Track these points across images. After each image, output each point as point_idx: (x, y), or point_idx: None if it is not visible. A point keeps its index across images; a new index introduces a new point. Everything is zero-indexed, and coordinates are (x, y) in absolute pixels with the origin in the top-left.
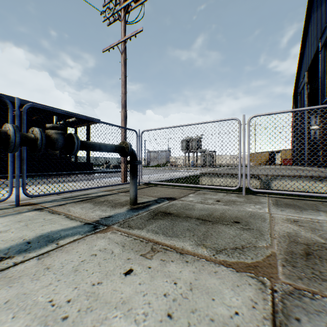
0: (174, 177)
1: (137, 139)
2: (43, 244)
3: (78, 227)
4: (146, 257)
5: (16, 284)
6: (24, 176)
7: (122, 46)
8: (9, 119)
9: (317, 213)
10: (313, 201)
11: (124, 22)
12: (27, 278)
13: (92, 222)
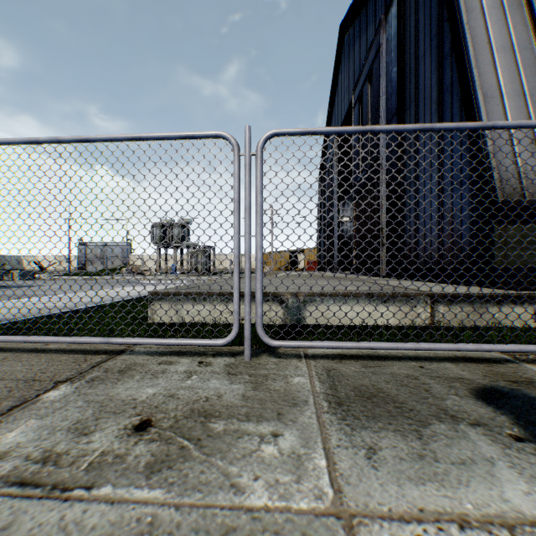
0: (105, 300)
1: None
2: None
3: None
4: None
5: None
6: None
7: None
8: None
9: (472, 446)
10: (402, 362)
11: None
12: None
13: None
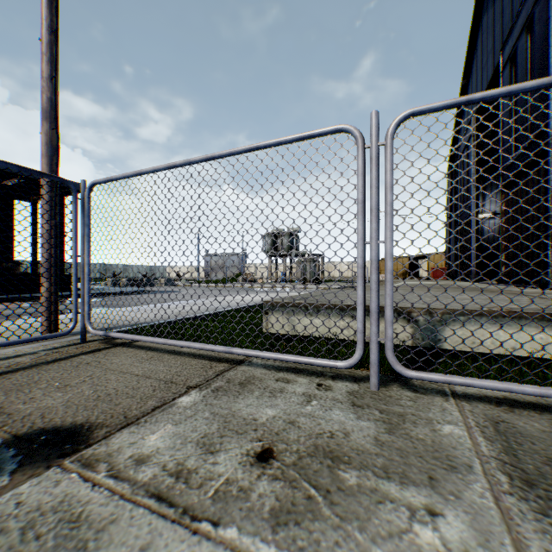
0: (225, 307)
1: (74, 208)
2: None
3: None
4: None
5: None
6: None
7: None
8: None
9: None
10: None
11: None
12: None
13: None
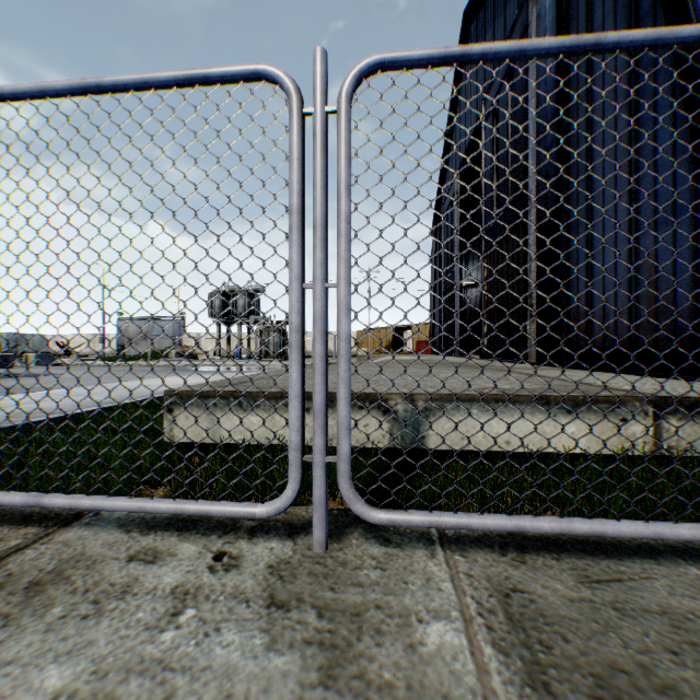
0: (122, 398)
1: None
2: None
3: None
4: None
5: None
6: None
7: None
8: None
9: None
10: (663, 564)
11: None
12: None
13: None
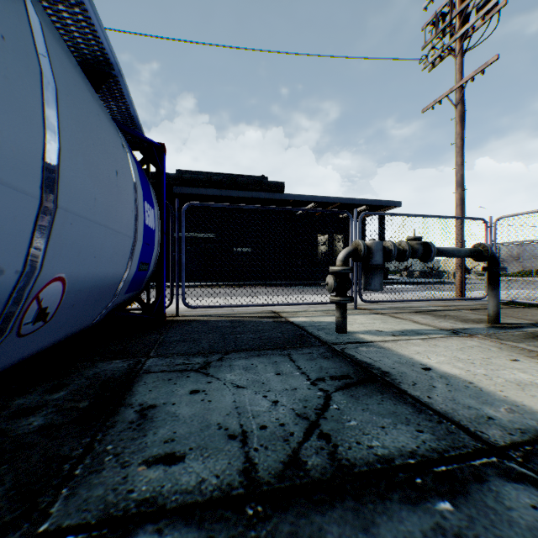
0: None
1: (485, 232)
2: (415, 334)
3: (436, 330)
4: (531, 358)
5: (421, 347)
6: (359, 282)
7: (456, 95)
8: (350, 230)
9: None
10: None
11: (460, 57)
12: (424, 346)
13: (447, 329)
